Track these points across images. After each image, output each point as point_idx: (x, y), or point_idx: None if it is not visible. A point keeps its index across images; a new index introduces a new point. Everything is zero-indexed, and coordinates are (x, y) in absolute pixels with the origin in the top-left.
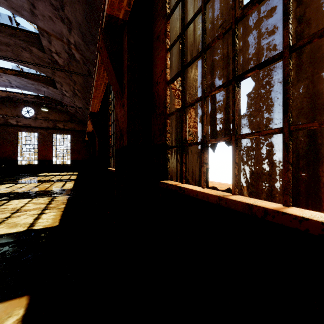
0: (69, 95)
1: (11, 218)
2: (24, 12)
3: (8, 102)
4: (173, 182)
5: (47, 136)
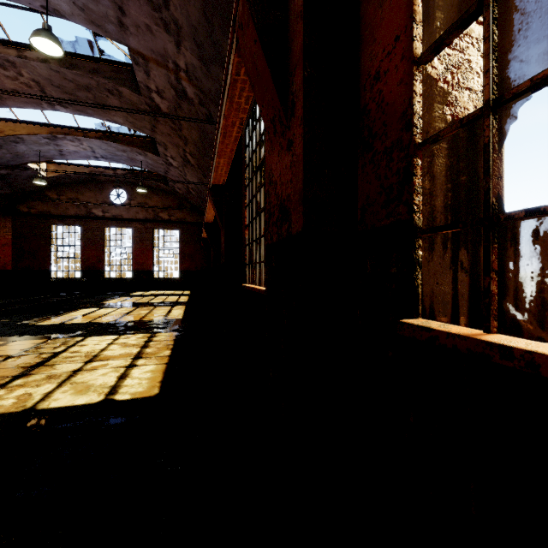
0: (176, 165)
1: (83, 372)
2: (109, 27)
3: (92, 183)
4: (445, 325)
5: (145, 234)
